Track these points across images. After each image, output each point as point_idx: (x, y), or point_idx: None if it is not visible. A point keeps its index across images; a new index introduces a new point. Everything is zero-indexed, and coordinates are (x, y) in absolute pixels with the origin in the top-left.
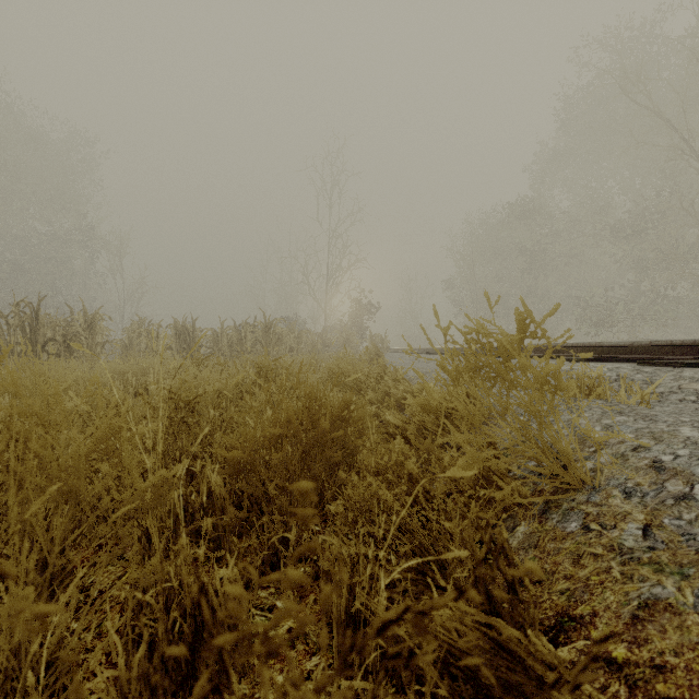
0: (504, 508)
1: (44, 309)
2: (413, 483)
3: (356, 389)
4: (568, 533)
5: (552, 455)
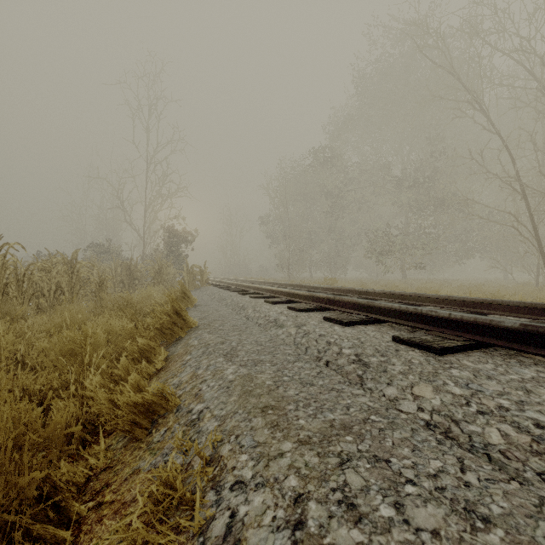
0: None
1: None
2: None
3: None
4: None
5: None
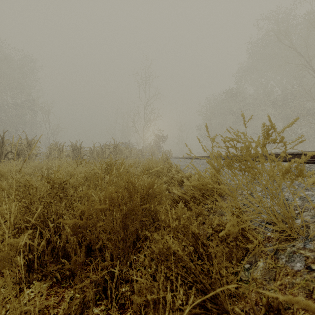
0: (246, 248)
1: (11, 138)
2: (195, 239)
3: (157, 175)
4: (296, 271)
5: (279, 218)
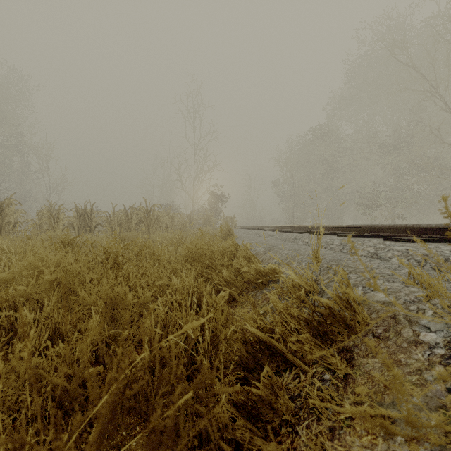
0: None
1: None
2: None
3: (211, 266)
4: None
5: None
